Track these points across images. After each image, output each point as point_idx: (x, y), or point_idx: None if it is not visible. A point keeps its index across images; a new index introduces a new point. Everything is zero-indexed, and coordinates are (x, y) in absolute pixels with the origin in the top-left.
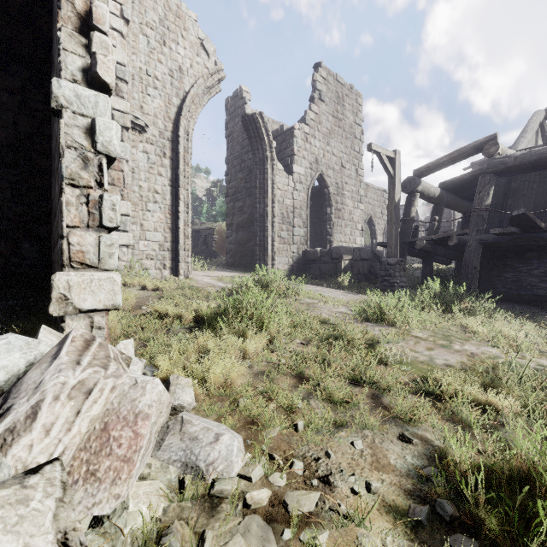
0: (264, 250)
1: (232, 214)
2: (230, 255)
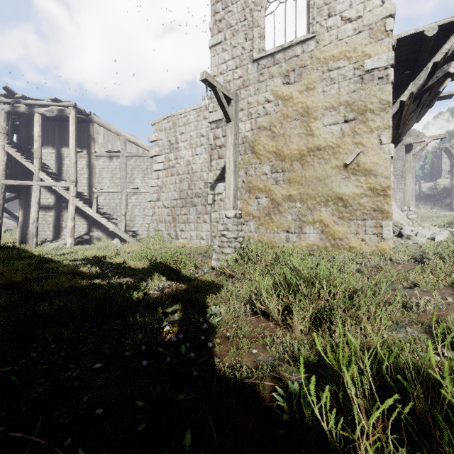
0: None
1: None
2: None
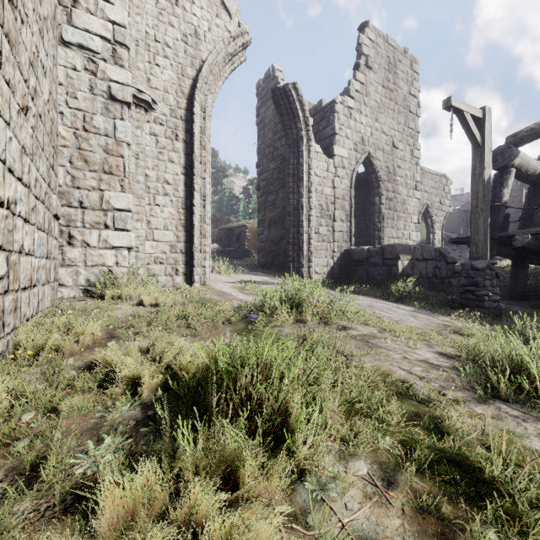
0: (298, 250)
1: (264, 209)
2: (261, 254)
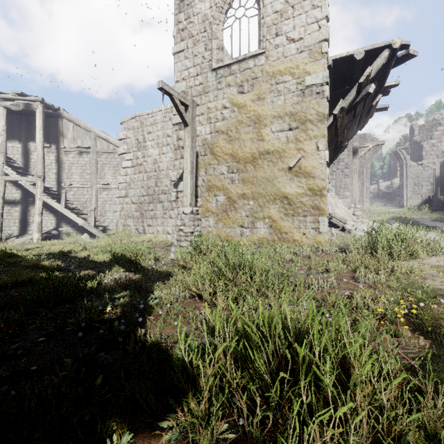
0: (402, 198)
1: None
2: None
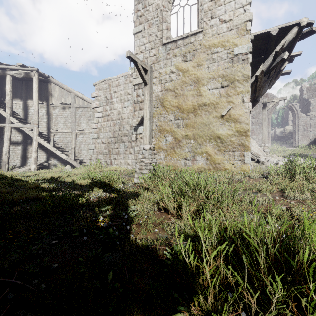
0: (295, 140)
1: None
2: None
